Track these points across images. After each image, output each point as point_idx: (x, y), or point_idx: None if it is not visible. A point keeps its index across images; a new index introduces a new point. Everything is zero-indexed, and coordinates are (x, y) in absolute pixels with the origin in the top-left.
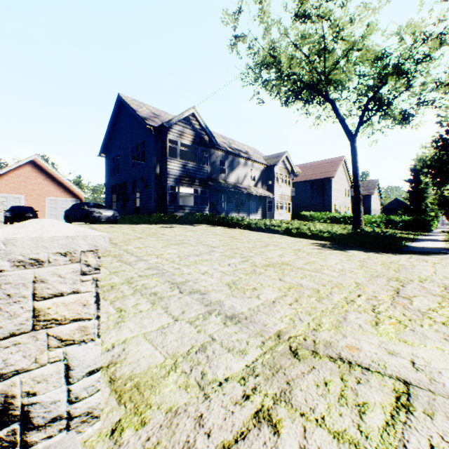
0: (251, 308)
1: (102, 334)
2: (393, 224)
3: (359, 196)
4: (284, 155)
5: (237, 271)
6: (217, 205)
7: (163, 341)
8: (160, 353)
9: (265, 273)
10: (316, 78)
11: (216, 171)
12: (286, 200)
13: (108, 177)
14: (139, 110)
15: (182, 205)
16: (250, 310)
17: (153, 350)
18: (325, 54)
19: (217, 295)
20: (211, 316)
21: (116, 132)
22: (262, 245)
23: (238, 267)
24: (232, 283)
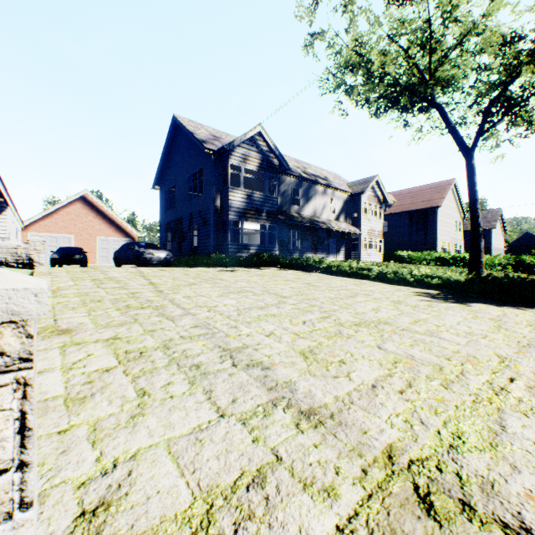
0: (339, 397)
1: (105, 439)
2: (525, 267)
3: (478, 230)
4: (374, 180)
5: (315, 333)
6: (289, 243)
7: (195, 458)
8: (186, 485)
9: (356, 337)
10: (417, 77)
11: (288, 202)
12: (376, 237)
13: (162, 212)
14: (197, 132)
15: (247, 244)
16: (337, 401)
17: (177, 477)
18: (430, 44)
19: (286, 372)
20: (276, 409)
21: (171, 160)
22: (347, 295)
23: (317, 326)
24: (309, 351)
